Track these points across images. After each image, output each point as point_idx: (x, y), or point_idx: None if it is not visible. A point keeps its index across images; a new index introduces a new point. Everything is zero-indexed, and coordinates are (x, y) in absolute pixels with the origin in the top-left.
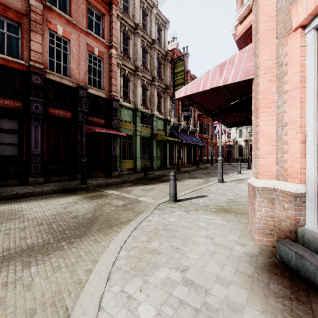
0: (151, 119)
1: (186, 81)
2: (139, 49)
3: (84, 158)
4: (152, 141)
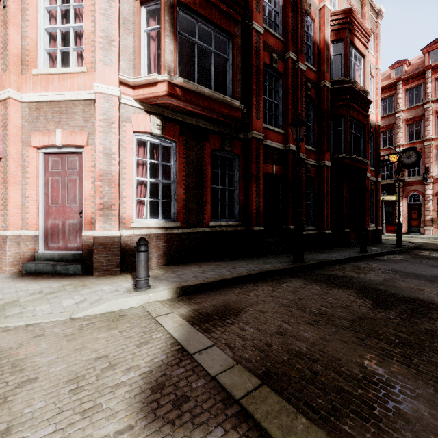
0: None
1: None
2: None
3: None
4: None
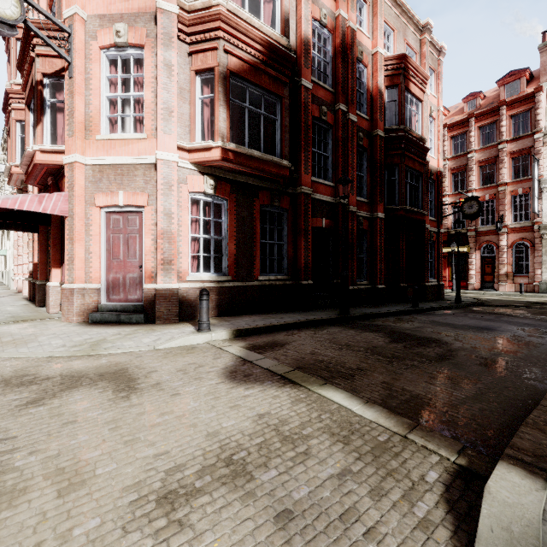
0: None
1: None
2: None
3: None
4: None
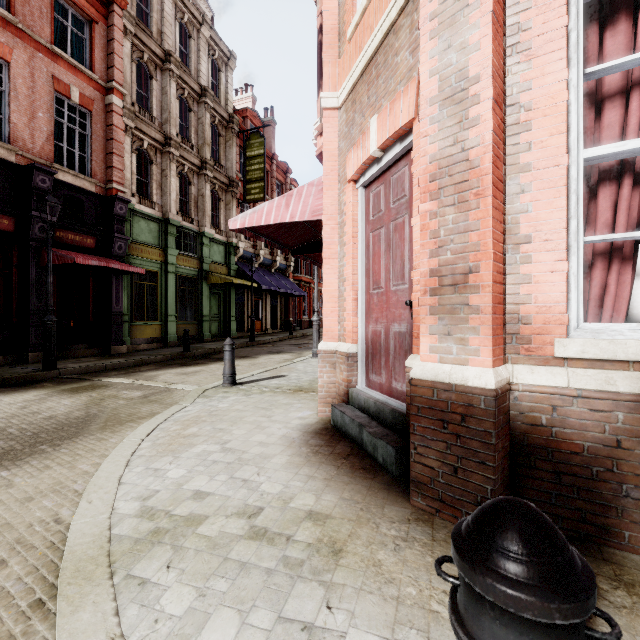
0: (198, 242)
1: (269, 173)
2: (174, 102)
3: (51, 317)
4: (202, 284)
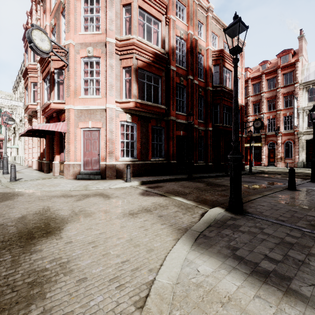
0: None
1: None
2: None
3: None
4: None
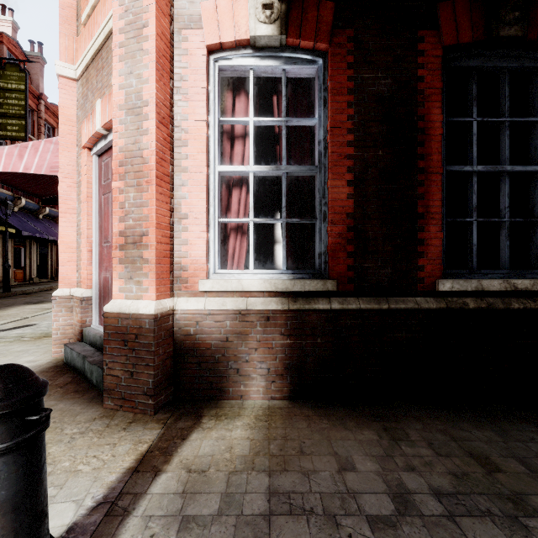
0: None
1: (35, 112)
2: None
3: None
4: None
